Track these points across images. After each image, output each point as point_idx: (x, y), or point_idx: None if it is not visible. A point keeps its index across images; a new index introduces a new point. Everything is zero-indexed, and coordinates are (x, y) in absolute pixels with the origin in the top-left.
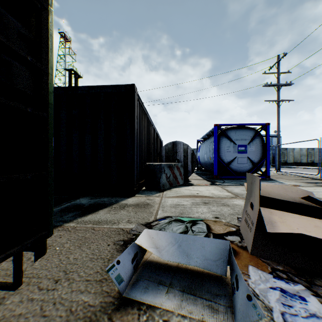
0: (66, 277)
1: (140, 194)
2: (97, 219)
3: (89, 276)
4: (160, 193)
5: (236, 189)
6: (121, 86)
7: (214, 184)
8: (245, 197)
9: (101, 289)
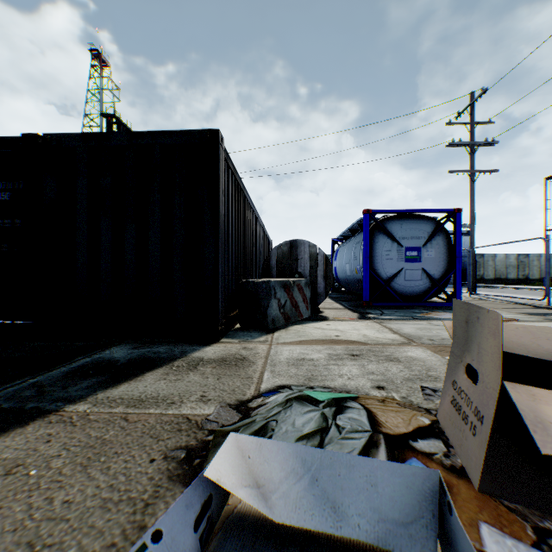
0: None
1: (230, 339)
2: (139, 394)
3: None
4: (267, 335)
5: (407, 327)
6: (192, 132)
7: (365, 318)
8: (426, 343)
9: None
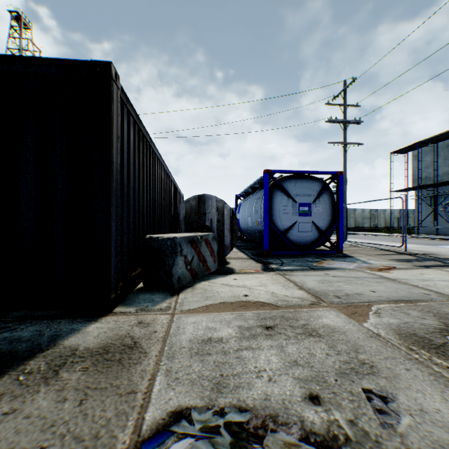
0: None
1: (126, 307)
2: None
3: None
4: (171, 299)
5: (309, 279)
6: (78, 63)
7: (268, 270)
8: (335, 302)
9: None
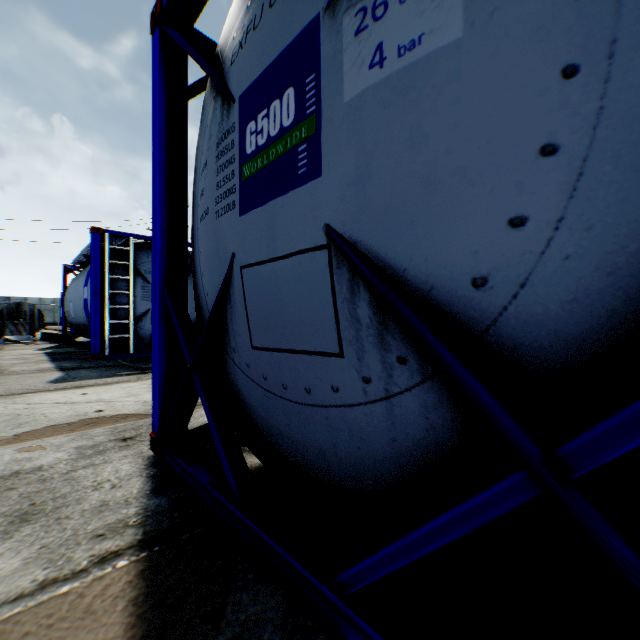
0: None
1: None
2: None
3: None
4: None
5: None
6: None
7: None
8: None
9: None
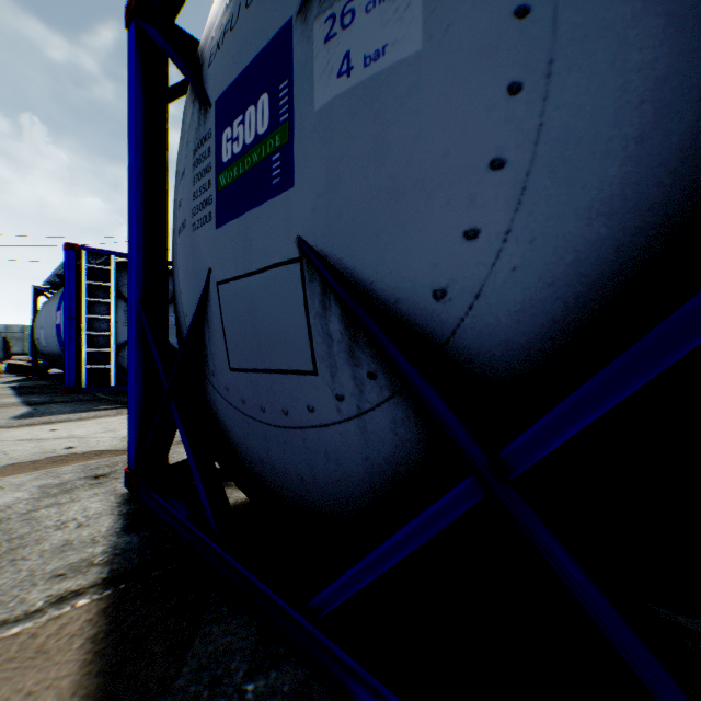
0: None
1: None
2: None
3: None
4: None
5: None
6: None
7: None
8: None
9: None
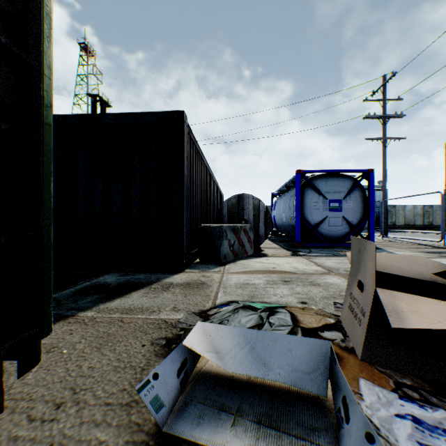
0: (74, 399)
1: (192, 269)
2: (128, 306)
3: (110, 398)
4: (220, 267)
5: (329, 261)
6: (164, 113)
7: (296, 255)
8: (342, 273)
9: (129, 419)
